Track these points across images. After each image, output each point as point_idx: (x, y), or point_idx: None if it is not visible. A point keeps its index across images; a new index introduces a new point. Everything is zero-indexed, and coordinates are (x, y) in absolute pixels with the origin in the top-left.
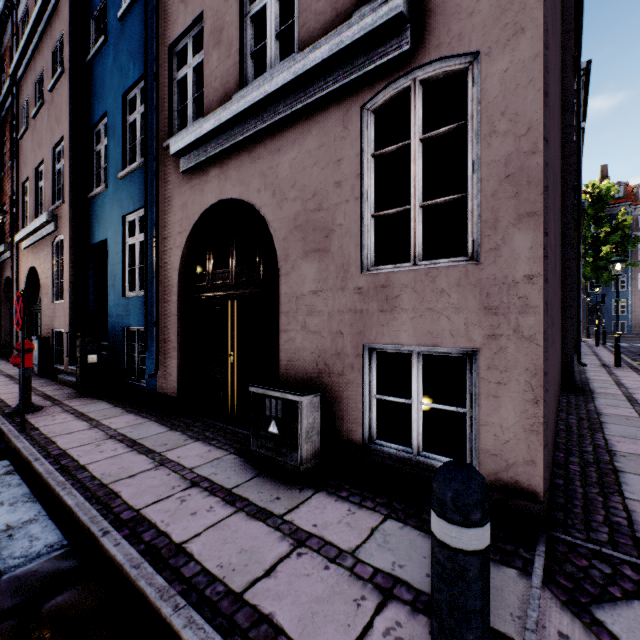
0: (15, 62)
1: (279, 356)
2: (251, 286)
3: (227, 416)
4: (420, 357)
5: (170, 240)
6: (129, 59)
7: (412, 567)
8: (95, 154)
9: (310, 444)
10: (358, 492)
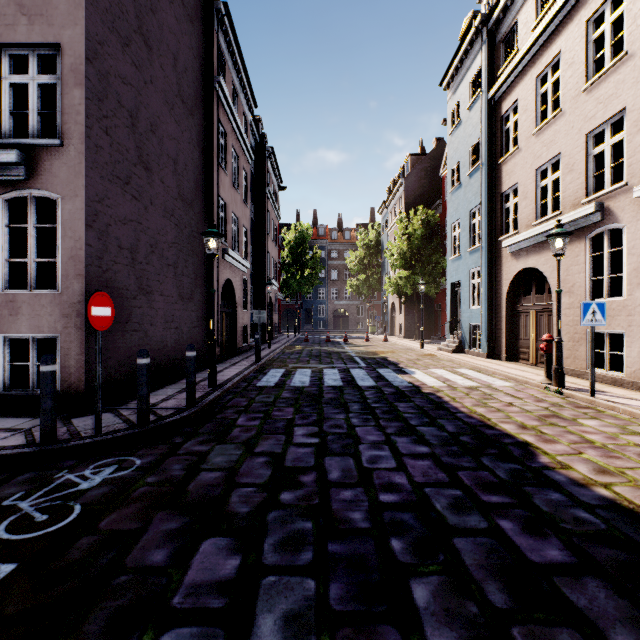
0: None
1: None
2: None
3: None
4: (35, 339)
5: None
6: None
7: None
8: None
9: None
10: None
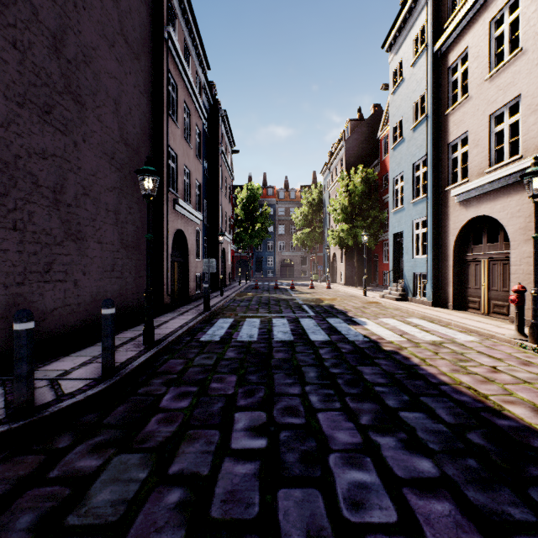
0: None
1: None
2: None
3: None
4: None
5: None
6: None
7: None
8: None
9: None
10: None
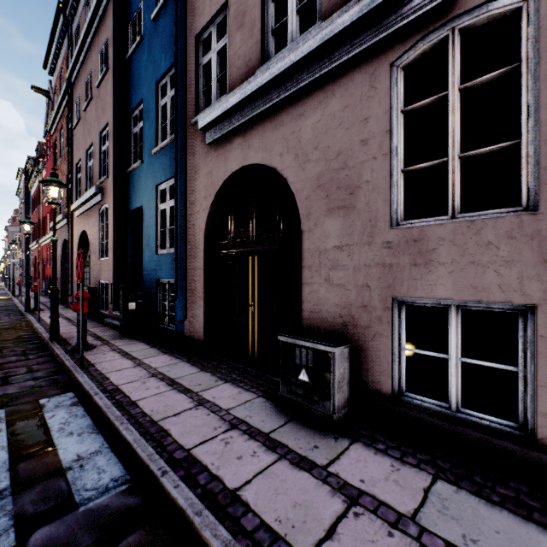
0: (71, 67)
1: (301, 307)
2: (271, 243)
3: (248, 359)
4: (459, 311)
5: (197, 204)
6: (161, 52)
7: (487, 544)
8: (132, 136)
9: (341, 394)
10: (395, 445)
